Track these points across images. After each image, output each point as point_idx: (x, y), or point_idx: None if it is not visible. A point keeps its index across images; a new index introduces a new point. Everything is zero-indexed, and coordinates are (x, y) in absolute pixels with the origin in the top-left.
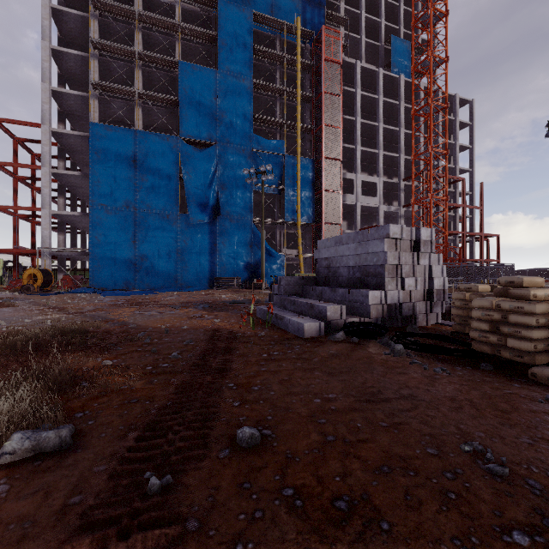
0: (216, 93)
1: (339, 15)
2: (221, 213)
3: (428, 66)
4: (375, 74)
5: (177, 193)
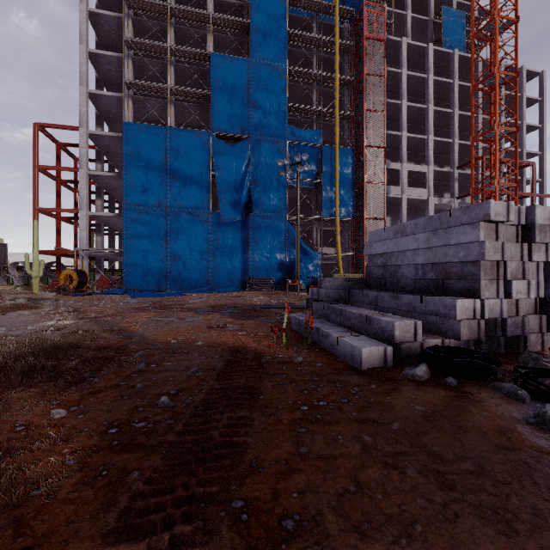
0: (248, 83)
1: None
2: (254, 210)
3: (493, 30)
4: (423, 51)
5: (208, 190)
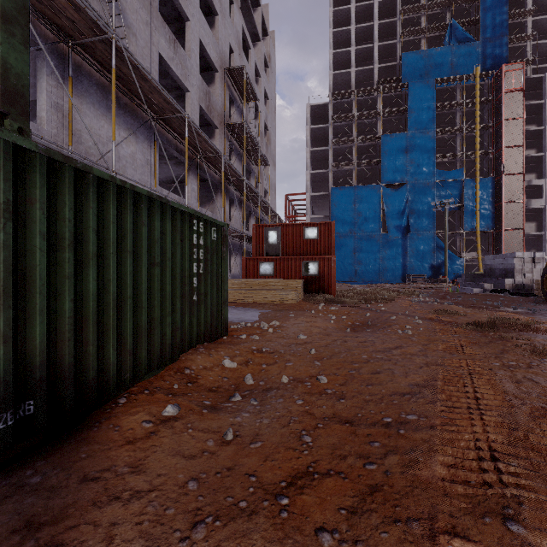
0: (407, 148)
1: (524, 35)
2: (410, 230)
3: None
4: None
5: (380, 221)
